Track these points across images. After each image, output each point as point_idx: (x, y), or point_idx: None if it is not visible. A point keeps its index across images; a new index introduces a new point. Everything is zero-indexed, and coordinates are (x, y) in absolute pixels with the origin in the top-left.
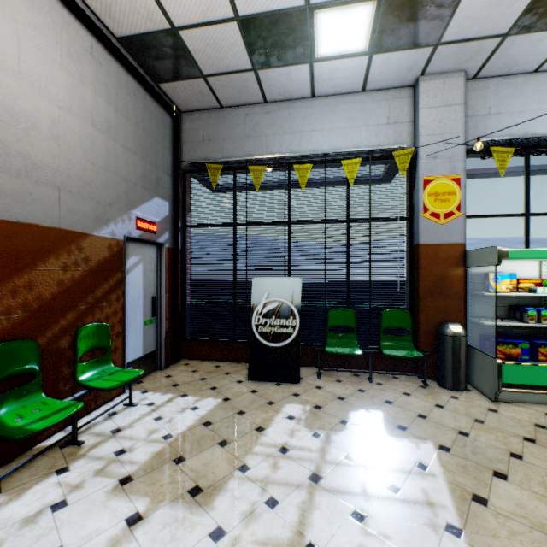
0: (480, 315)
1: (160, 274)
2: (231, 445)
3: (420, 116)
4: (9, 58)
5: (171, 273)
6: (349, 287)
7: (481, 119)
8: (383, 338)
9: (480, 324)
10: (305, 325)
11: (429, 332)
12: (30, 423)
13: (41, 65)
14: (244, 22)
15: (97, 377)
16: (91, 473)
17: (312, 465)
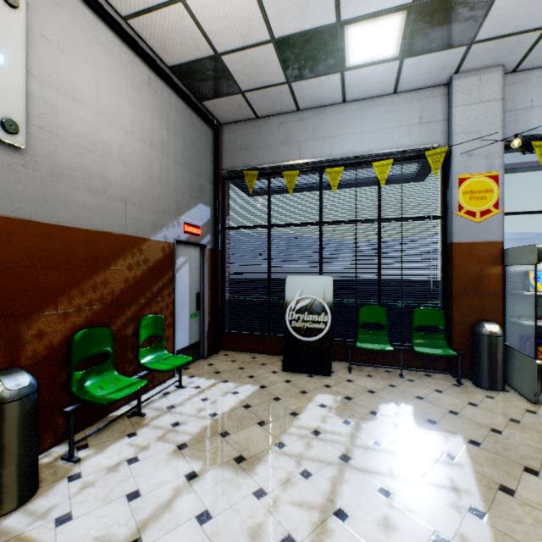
0: (520, 315)
1: (203, 273)
2: (268, 425)
3: (454, 114)
4: (91, 98)
5: (212, 272)
6: (380, 285)
7: (522, 112)
8: (415, 335)
9: (520, 324)
10: (336, 321)
11: (464, 331)
12: (109, 393)
13: (113, 100)
14: (279, 43)
15: (154, 361)
16: (154, 438)
17: (342, 447)
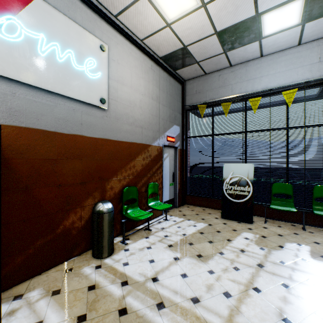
0: None
1: (175, 162)
2: (214, 243)
3: None
4: (129, 82)
5: (180, 161)
6: (287, 170)
7: None
8: (314, 203)
9: None
10: (256, 192)
11: None
12: (138, 216)
13: (137, 80)
14: (219, 33)
15: (154, 205)
16: (157, 240)
17: (258, 260)
